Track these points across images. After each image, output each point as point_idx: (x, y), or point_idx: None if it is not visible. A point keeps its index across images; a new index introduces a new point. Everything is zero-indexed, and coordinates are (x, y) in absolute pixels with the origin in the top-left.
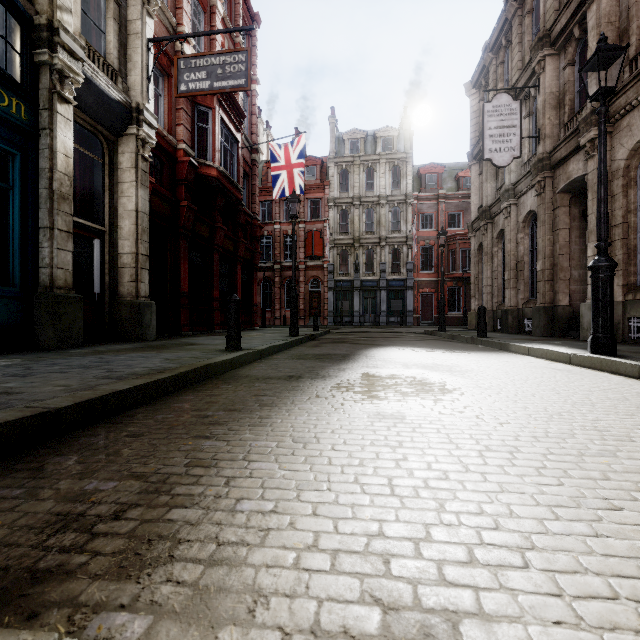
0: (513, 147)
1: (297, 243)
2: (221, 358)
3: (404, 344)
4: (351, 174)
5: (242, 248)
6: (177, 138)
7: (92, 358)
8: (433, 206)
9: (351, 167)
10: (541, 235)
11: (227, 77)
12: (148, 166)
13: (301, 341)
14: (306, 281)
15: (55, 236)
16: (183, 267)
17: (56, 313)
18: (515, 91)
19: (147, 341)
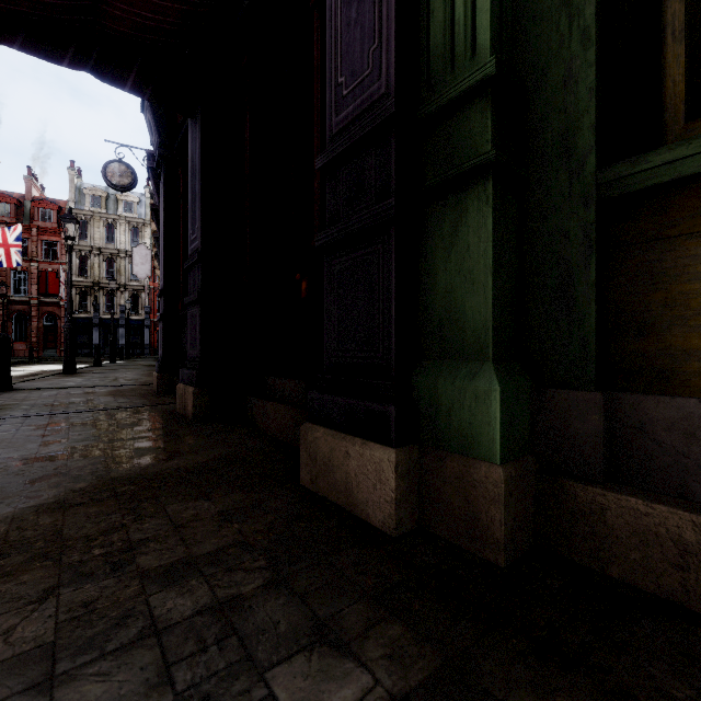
0: (148, 271)
1: (29, 279)
2: None
3: None
4: (91, 226)
5: None
6: None
7: None
8: None
9: (91, 220)
10: None
11: None
12: None
13: None
14: (40, 316)
15: None
16: None
17: None
18: (149, 245)
19: None
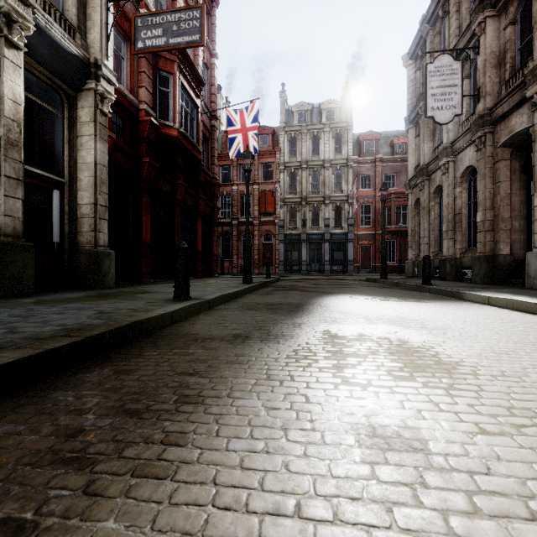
0: (454, 105)
1: (252, 201)
2: (160, 311)
3: (354, 292)
4: (299, 141)
5: (202, 204)
6: (139, 99)
7: (19, 310)
8: (371, 169)
9: (299, 135)
10: (481, 188)
11: (182, 33)
12: (107, 121)
13: (254, 288)
14: (260, 234)
15: (2, 183)
16: (145, 219)
17: (2, 261)
18: (456, 52)
19: (104, 289)
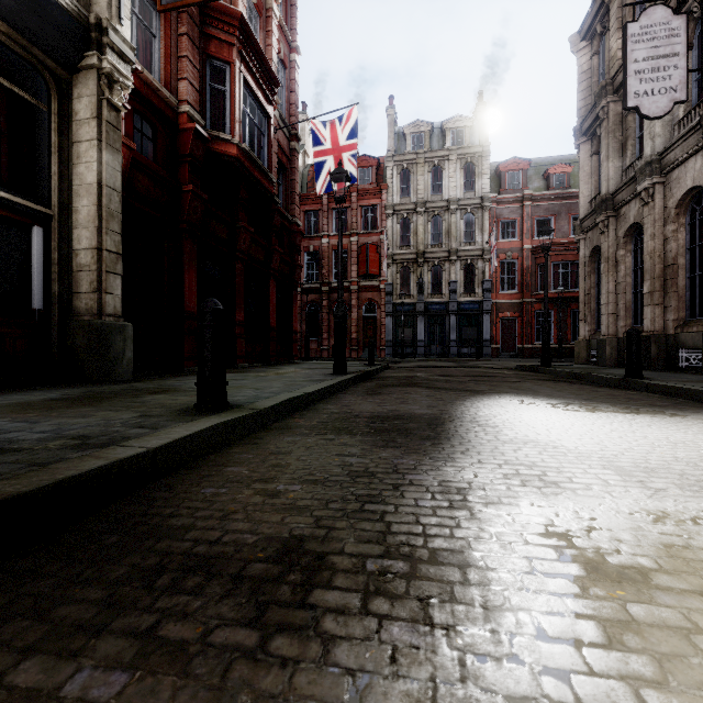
0: (674, 86)
1: (348, 260)
2: (123, 450)
3: (518, 390)
4: (414, 175)
5: (276, 258)
6: (179, 98)
7: None
8: (516, 210)
9: (414, 166)
10: None
11: None
12: (120, 119)
13: (350, 383)
14: (359, 305)
15: None
16: (187, 277)
17: None
18: (677, 1)
19: (110, 383)
